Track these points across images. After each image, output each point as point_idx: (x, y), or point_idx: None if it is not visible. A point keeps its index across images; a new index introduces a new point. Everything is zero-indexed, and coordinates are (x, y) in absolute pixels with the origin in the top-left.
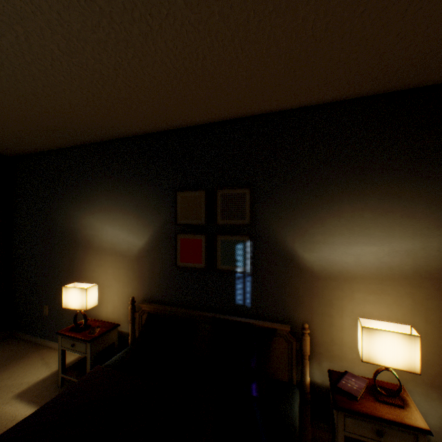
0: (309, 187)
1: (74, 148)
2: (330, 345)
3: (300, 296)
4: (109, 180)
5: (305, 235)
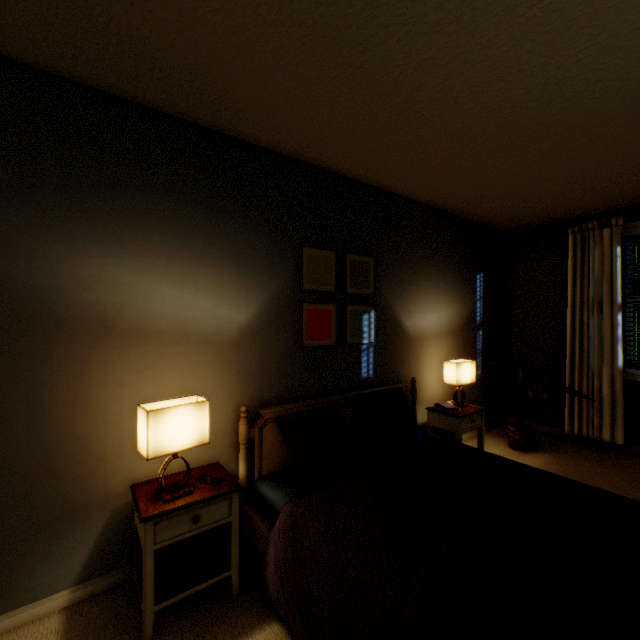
0: (408, 266)
1: (34, 71)
2: (418, 392)
3: (403, 358)
4: (169, 194)
5: (406, 305)
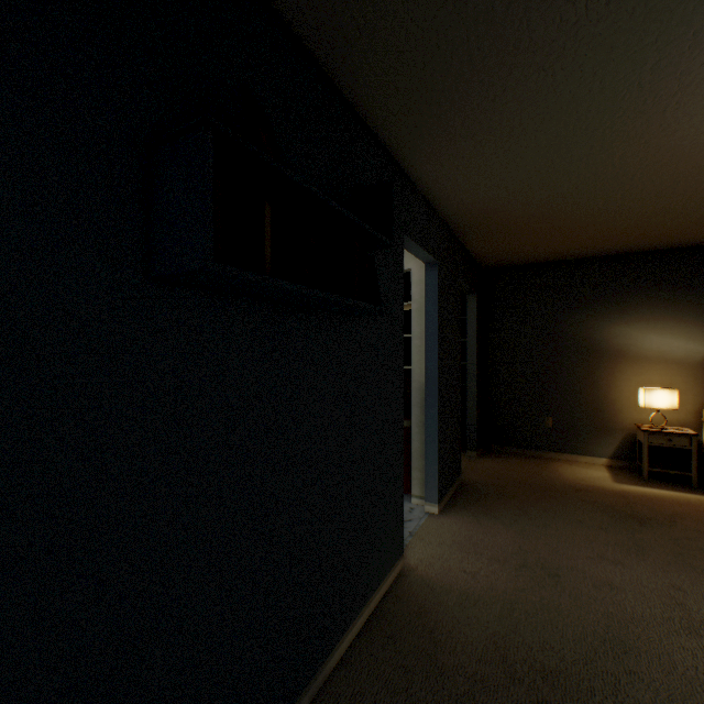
0: None
1: (593, 258)
2: None
3: None
4: (653, 290)
5: None
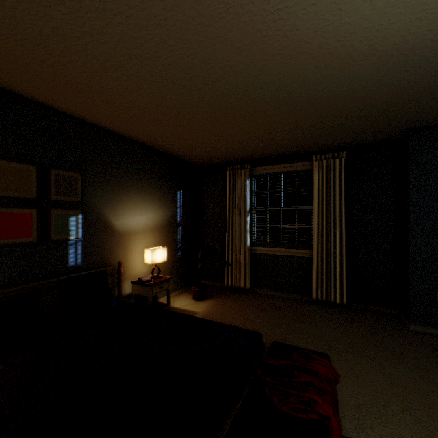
0: (118, 182)
1: None
2: (127, 271)
3: (113, 248)
4: None
5: (116, 210)
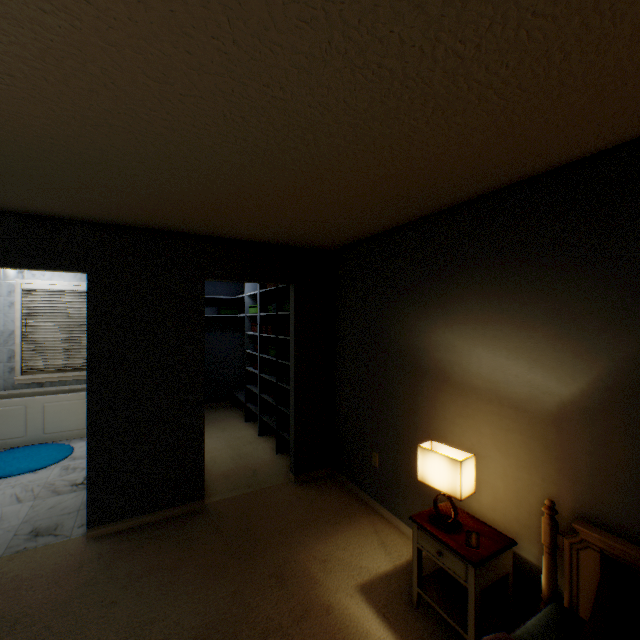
0: None
1: (416, 222)
2: None
3: None
4: (483, 266)
5: None
